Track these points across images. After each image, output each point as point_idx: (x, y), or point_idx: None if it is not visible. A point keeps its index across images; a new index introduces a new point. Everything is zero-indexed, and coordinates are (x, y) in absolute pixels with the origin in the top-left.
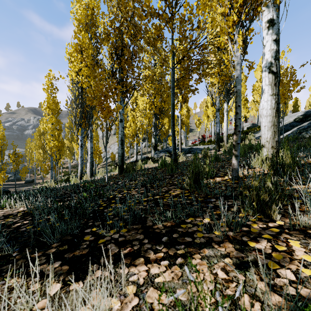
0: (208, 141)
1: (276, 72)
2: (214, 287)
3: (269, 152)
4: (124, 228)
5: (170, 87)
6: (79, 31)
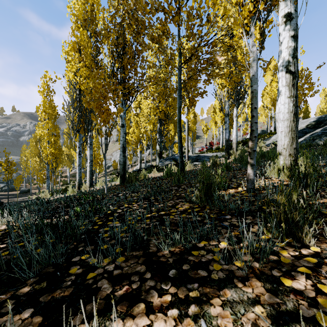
0: (216, 148)
1: (294, 72)
2: None
3: (286, 160)
4: (121, 255)
5: (177, 89)
6: (77, 28)
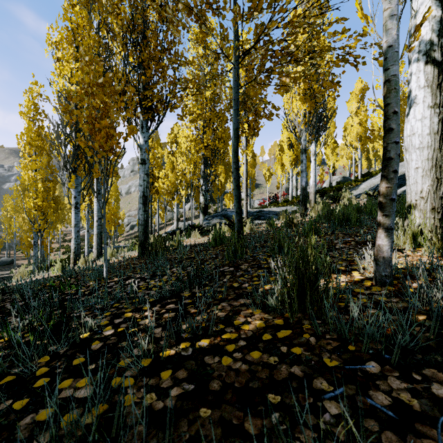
0: (284, 201)
1: (442, 62)
2: None
3: (427, 219)
4: None
5: (230, 104)
6: (71, 7)
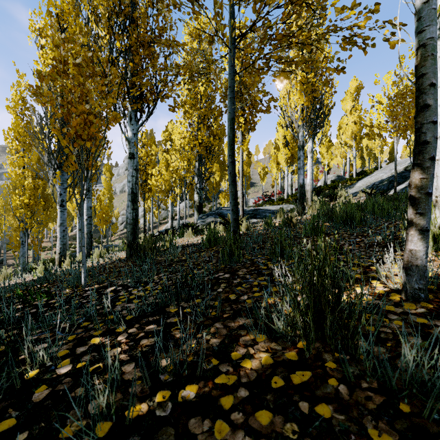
0: (279, 200)
1: None
2: None
3: None
4: None
5: (226, 94)
6: None
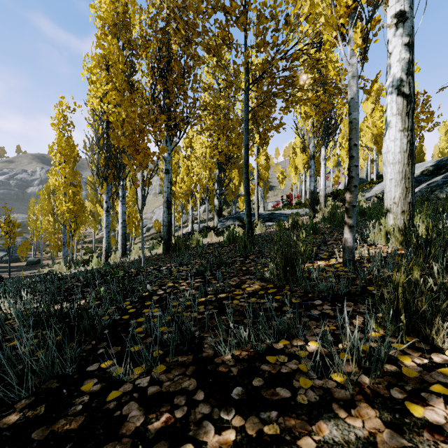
0: (297, 204)
1: (409, 95)
2: None
3: (398, 220)
4: (161, 362)
5: (242, 120)
6: (103, 36)
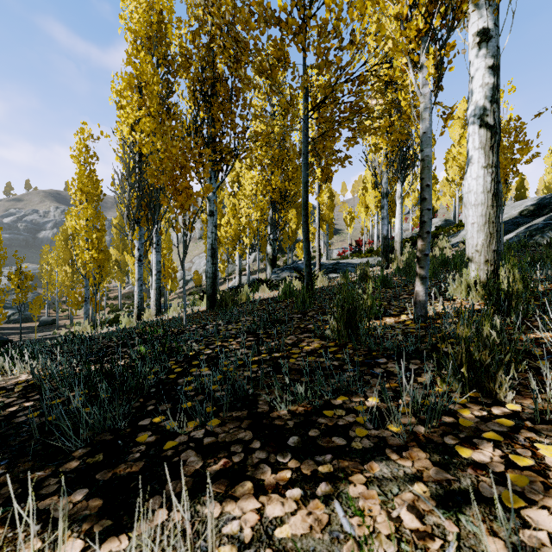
0: (367, 251)
1: (494, 126)
2: (397, 550)
3: (481, 270)
4: (215, 417)
5: (301, 153)
6: (135, 52)
